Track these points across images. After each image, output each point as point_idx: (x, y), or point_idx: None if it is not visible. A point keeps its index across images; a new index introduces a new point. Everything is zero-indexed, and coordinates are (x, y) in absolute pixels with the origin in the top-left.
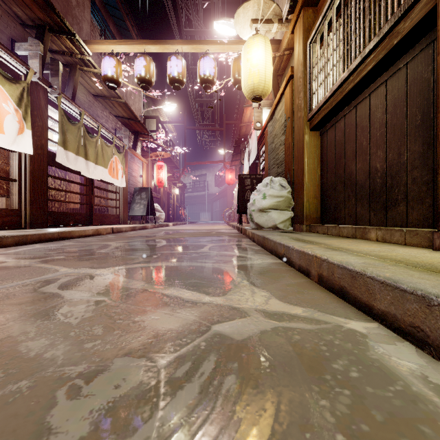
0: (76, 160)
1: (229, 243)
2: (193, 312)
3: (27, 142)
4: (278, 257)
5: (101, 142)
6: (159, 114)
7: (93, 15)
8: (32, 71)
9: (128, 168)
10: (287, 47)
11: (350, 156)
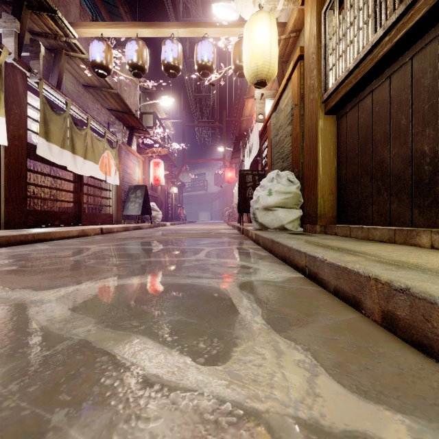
0: (61, 154)
1: (229, 246)
2: (153, 437)
3: (0, 131)
4: (296, 268)
5: (91, 136)
6: (157, 111)
7: (84, 0)
8: (6, 51)
9: (122, 164)
10: (293, 28)
11: (380, 140)
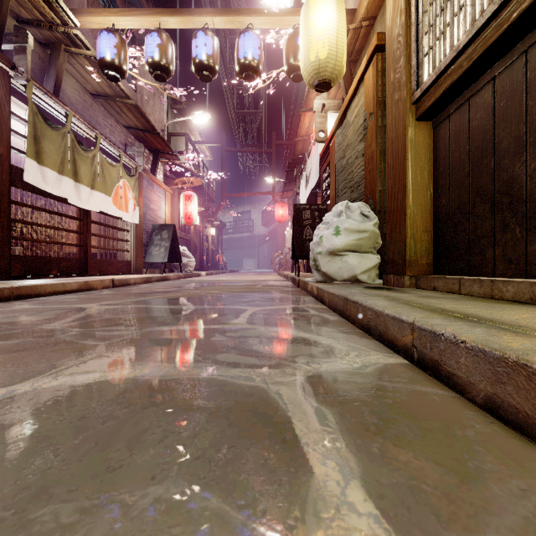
0: (59, 181)
1: (282, 305)
2: None
3: None
4: (391, 347)
5: (101, 159)
6: (190, 132)
7: None
8: None
9: (143, 197)
10: (366, 15)
11: (508, 149)
